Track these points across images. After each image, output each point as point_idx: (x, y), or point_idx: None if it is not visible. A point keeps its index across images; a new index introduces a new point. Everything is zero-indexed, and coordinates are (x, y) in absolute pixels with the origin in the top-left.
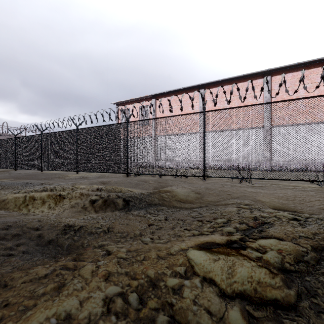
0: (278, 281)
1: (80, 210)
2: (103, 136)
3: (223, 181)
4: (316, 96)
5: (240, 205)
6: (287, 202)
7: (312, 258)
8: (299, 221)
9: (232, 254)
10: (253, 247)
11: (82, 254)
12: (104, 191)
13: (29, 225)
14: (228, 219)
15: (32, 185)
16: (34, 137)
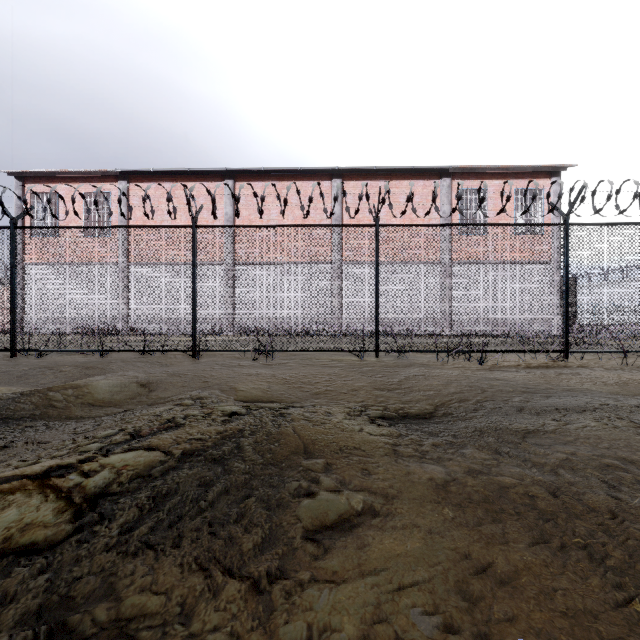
0: (67, 514)
1: None
2: None
3: (230, 358)
4: (357, 226)
5: (184, 401)
6: (279, 388)
7: (162, 469)
8: (232, 416)
9: (24, 488)
10: (83, 470)
11: None
12: None
13: None
14: (122, 428)
15: None
16: None
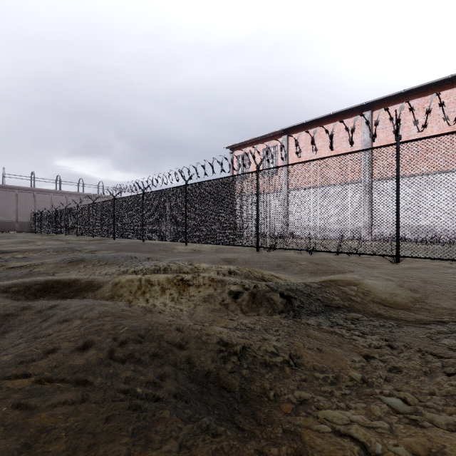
0: None
1: (219, 309)
2: (221, 193)
3: (438, 266)
4: None
5: None
6: None
7: None
8: None
9: None
10: None
11: (304, 440)
12: (239, 276)
13: (168, 338)
14: None
15: (138, 260)
16: (135, 198)
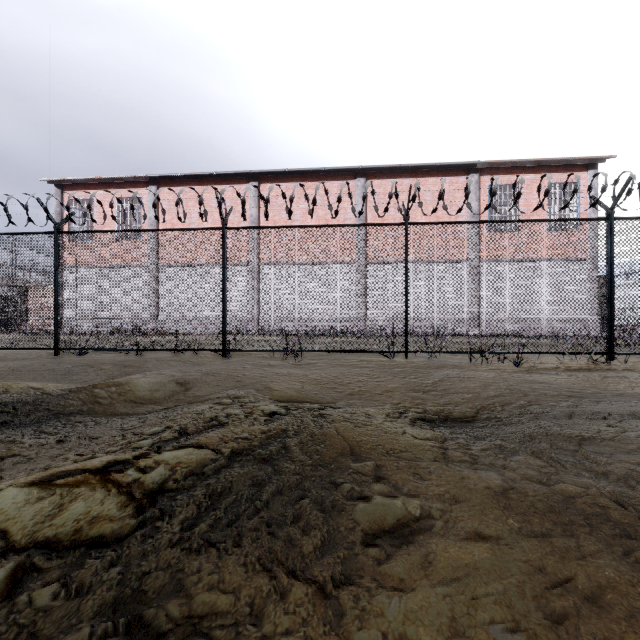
0: (129, 508)
1: None
2: None
3: (259, 357)
4: (386, 225)
5: (223, 400)
6: (313, 388)
7: (214, 467)
8: (273, 416)
9: (88, 482)
10: (140, 466)
11: None
12: None
13: None
14: (168, 425)
15: None
16: None
